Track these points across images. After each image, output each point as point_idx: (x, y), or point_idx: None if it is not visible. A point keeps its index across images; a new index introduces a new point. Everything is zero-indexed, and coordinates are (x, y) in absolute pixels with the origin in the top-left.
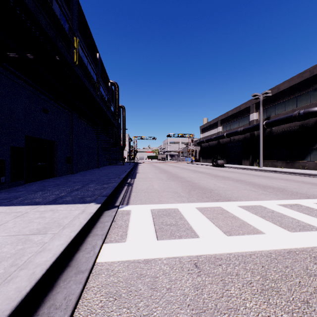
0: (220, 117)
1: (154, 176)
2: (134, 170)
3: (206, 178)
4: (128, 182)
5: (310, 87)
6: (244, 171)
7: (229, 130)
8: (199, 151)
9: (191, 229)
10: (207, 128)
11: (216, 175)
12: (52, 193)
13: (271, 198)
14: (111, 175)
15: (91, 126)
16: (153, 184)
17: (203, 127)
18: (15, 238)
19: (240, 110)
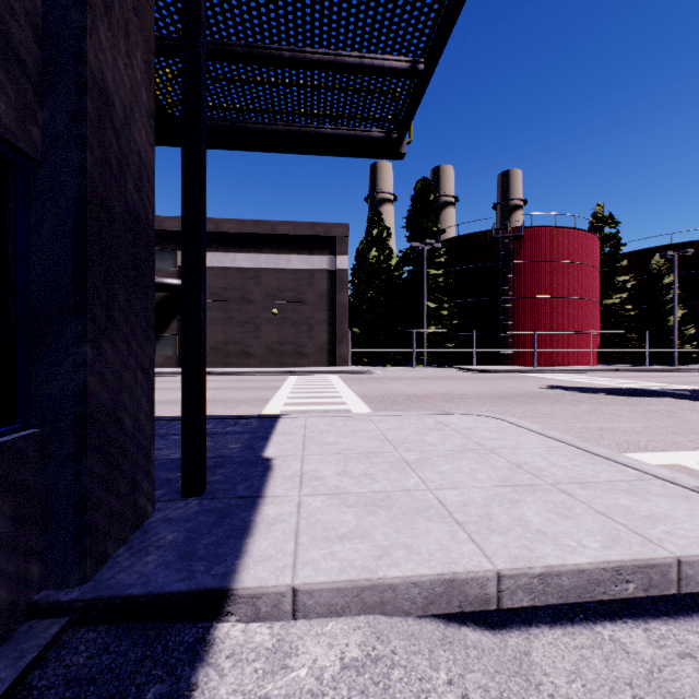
0: None
1: None
2: None
3: None
4: None
5: (158, 245)
6: None
7: None
8: None
9: (336, 409)
10: None
11: None
12: (159, 445)
13: (270, 392)
14: None
15: None
16: None
17: None
18: (379, 422)
19: None
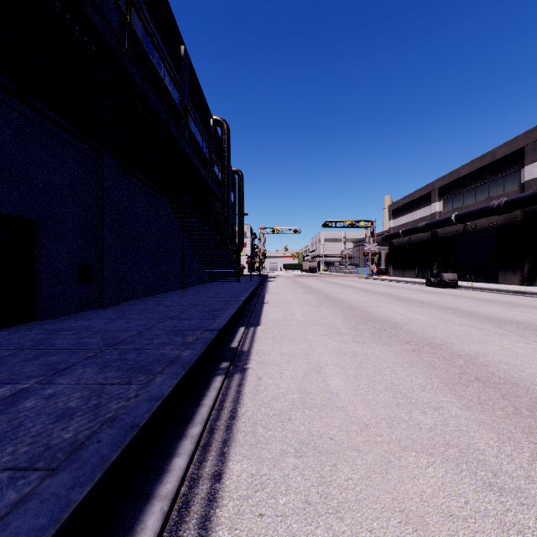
0: (437, 182)
1: (309, 316)
2: (259, 295)
3: (471, 327)
4: (232, 345)
5: None
6: (534, 300)
7: (461, 208)
8: (387, 254)
9: None
10: (406, 207)
11: (480, 314)
12: None
13: None
14: (193, 313)
15: (163, 196)
16: (318, 361)
17: (396, 206)
18: None
19: (494, 160)
